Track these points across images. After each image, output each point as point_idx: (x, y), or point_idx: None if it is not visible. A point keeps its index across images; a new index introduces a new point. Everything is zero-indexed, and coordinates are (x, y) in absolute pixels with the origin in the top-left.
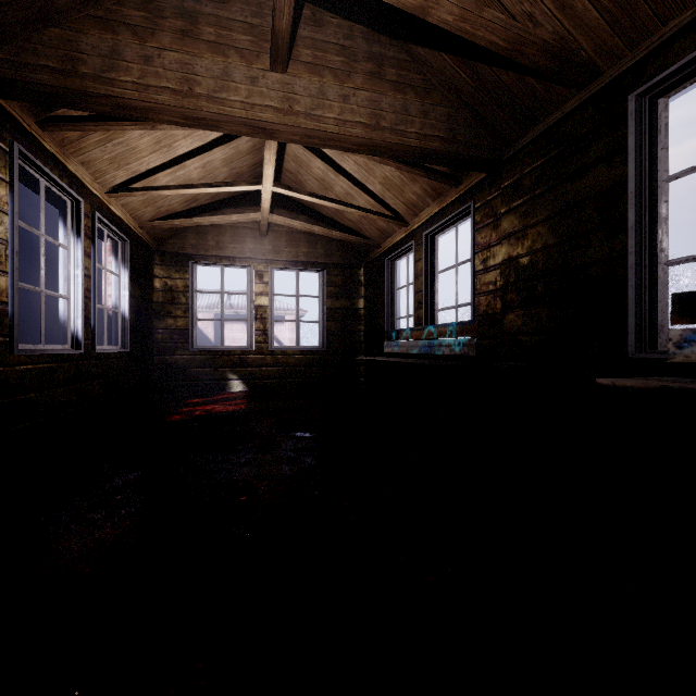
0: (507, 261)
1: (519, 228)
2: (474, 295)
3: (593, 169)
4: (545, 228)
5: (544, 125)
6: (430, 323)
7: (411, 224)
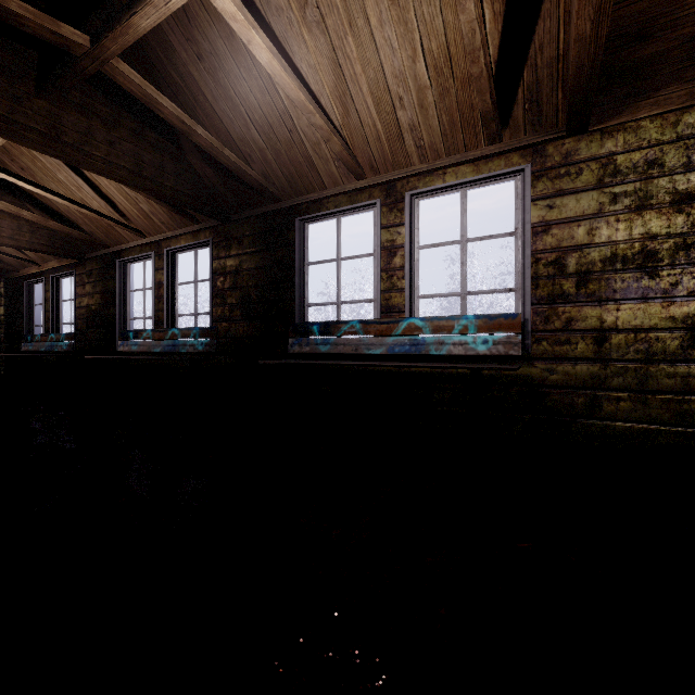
0: (88, 306)
1: (92, 293)
2: (76, 319)
3: (111, 280)
4: (100, 296)
5: (98, 253)
6: (56, 332)
7: (43, 266)
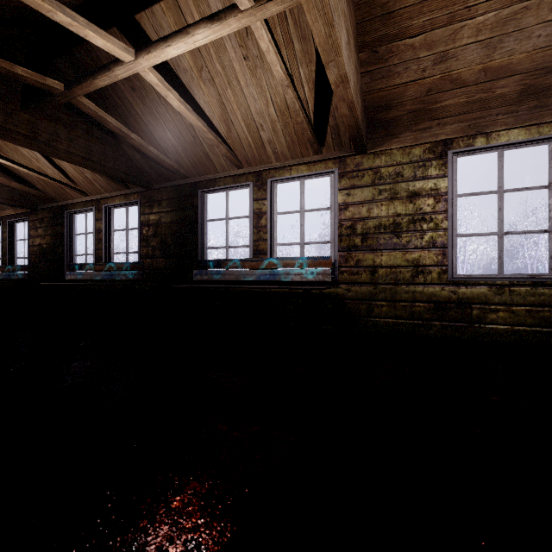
0: (40, 245)
1: (43, 235)
2: (30, 255)
3: (60, 226)
4: (50, 238)
5: (49, 206)
6: (11, 264)
7: (0, 213)
